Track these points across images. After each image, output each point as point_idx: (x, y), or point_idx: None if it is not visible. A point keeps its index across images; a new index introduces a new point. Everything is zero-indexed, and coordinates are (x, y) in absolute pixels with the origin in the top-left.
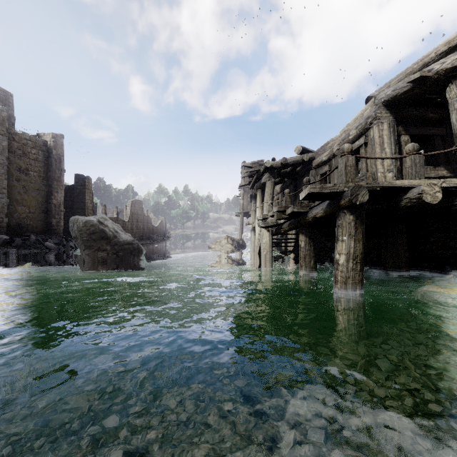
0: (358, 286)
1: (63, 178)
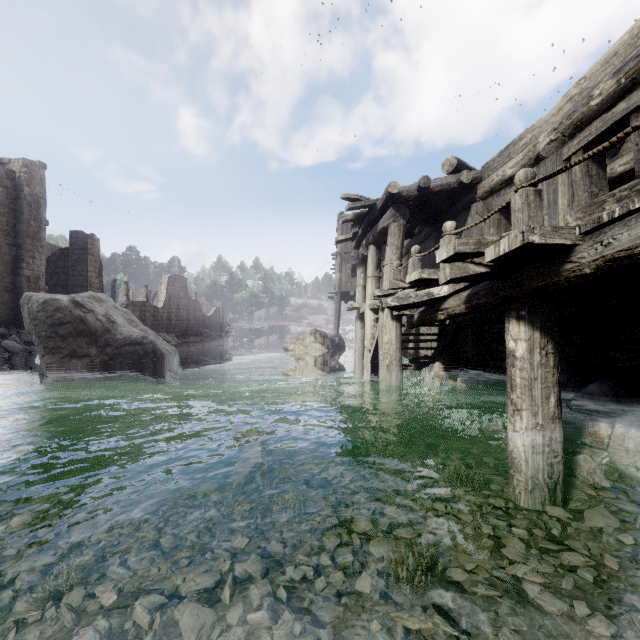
0: None
1: (44, 234)
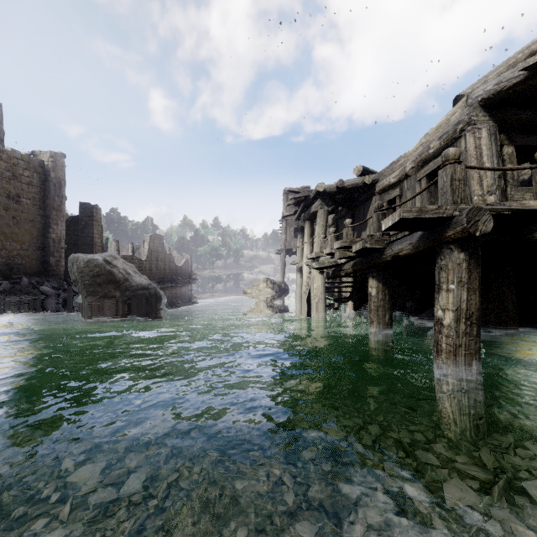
0: (475, 359)
1: (64, 207)
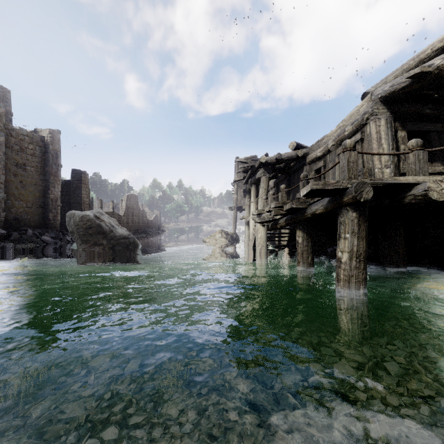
0: (362, 285)
1: (59, 173)
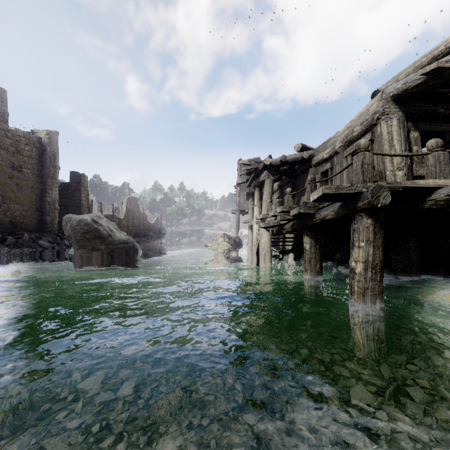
0: (378, 298)
1: (57, 175)
